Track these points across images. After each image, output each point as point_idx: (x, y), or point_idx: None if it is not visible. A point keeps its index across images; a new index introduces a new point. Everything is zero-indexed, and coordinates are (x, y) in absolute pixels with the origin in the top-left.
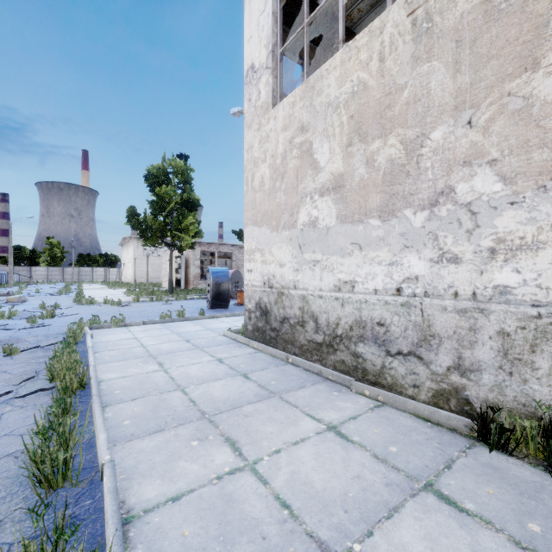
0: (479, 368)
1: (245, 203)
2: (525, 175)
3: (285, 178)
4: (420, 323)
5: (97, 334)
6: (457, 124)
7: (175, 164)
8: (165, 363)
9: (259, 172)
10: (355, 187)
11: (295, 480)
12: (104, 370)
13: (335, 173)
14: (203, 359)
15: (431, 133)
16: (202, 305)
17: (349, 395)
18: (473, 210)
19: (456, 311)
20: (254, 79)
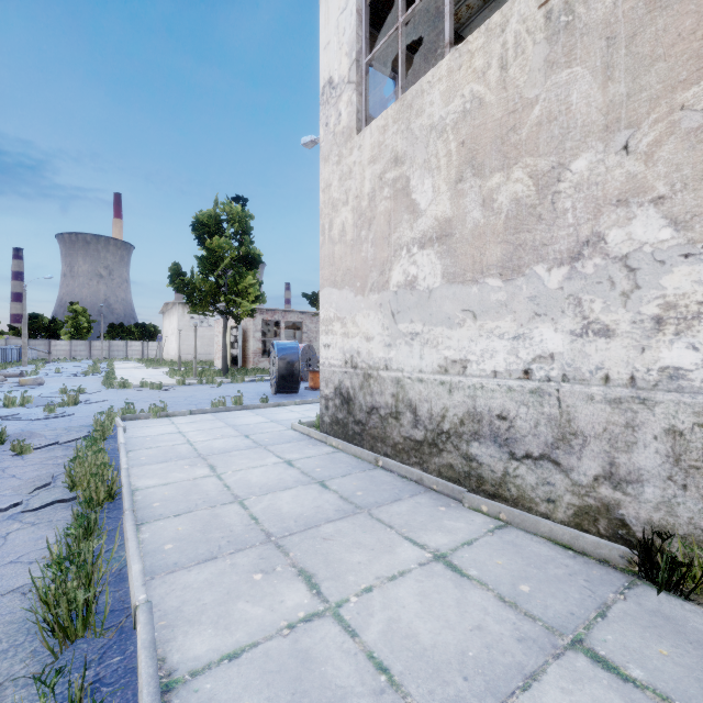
0: (639, 479)
1: (321, 258)
2: None
3: (373, 225)
4: (556, 416)
5: (131, 426)
6: (608, 150)
7: (230, 209)
8: (218, 466)
9: (339, 217)
10: (468, 236)
11: (394, 632)
12: (140, 475)
13: (440, 218)
14: (268, 460)
15: (572, 162)
16: (264, 390)
17: (461, 511)
18: (630, 265)
19: (607, 402)
20: (333, 98)
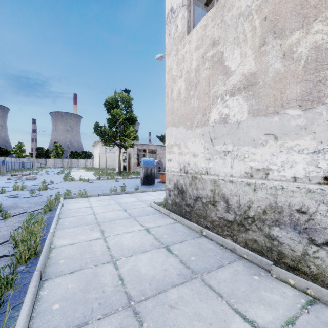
0: None
1: (166, 110)
2: None
3: (198, 86)
4: None
5: (67, 202)
6: None
7: (122, 95)
8: (105, 231)
9: (176, 86)
10: (269, 82)
11: None
12: (60, 236)
13: (246, 74)
14: (135, 228)
15: None
16: (137, 182)
17: (271, 281)
18: None
19: None
20: (173, 18)
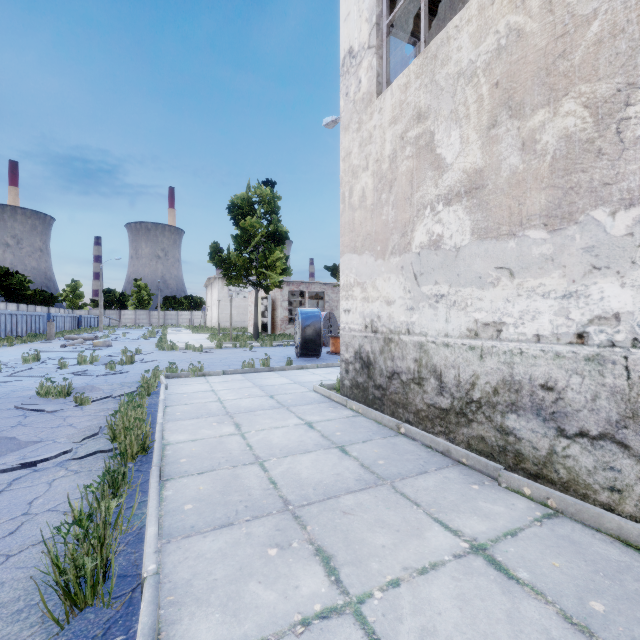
0: None
1: (341, 225)
2: None
3: (394, 186)
4: (624, 388)
5: (172, 384)
6: None
7: (261, 192)
8: (242, 425)
9: (358, 183)
10: (503, 186)
11: None
12: (173, 430)
13: (468, 170)
14: (289, 421)
15: None
16: (290, 353)
17: (497, 492)
18: None
19: None
20: (353, 67)
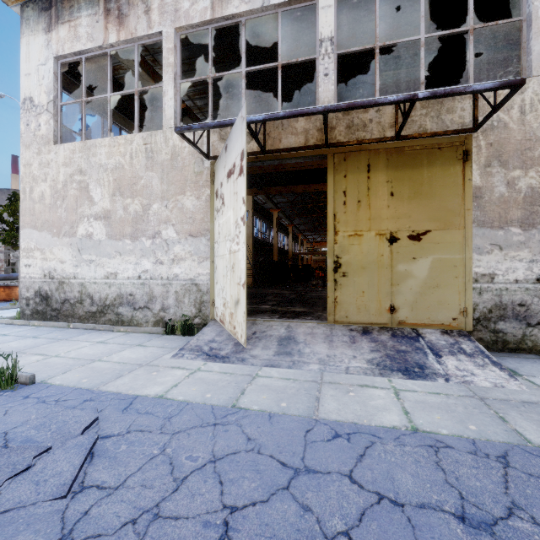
0: (169, 307)
1: (22, 208)
2: (182, 233)
3: (66, 200)
4: (149, 292)
5: None
6: (162, 205)
7: None
8: None
9: (39, 187)
10: (118, 220)
11: (80, 354)
12: None
13: (105, 209)
14: None
15: (153, 205)
16: None
17: (112, 333)
18: (167, 242)
19: (162, 285)
20: (34, 111)
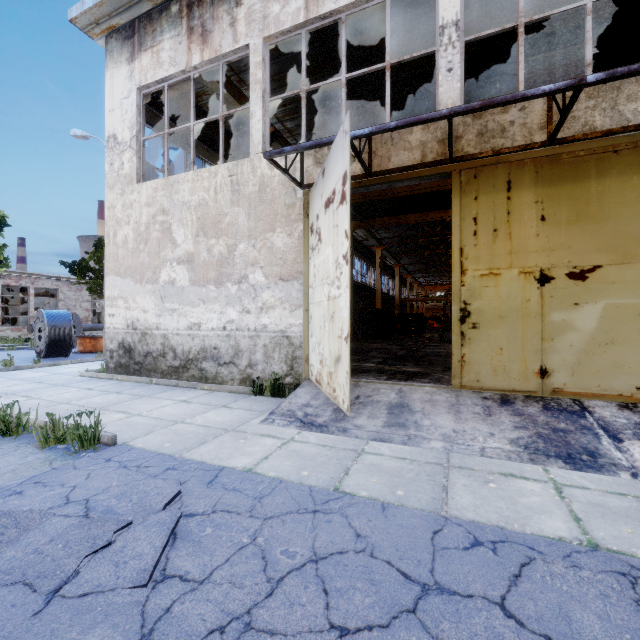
0: (257, 363)
1: (106, 254)
2: (272, 276)
3: (148, 243)
4: (235, 345)
5: None
6: (249, 245)
7: None
8: (31, 396)
9: (122, 231)
10: (201, 264)
11: (162, 414)
12: None
13: (188, 251)
14: (71, 390)
15: (239, 245)
16: (24, 356)
17: (196, 391)
18: (255, 288)
19: (249, 337)
20: (117, 149)
